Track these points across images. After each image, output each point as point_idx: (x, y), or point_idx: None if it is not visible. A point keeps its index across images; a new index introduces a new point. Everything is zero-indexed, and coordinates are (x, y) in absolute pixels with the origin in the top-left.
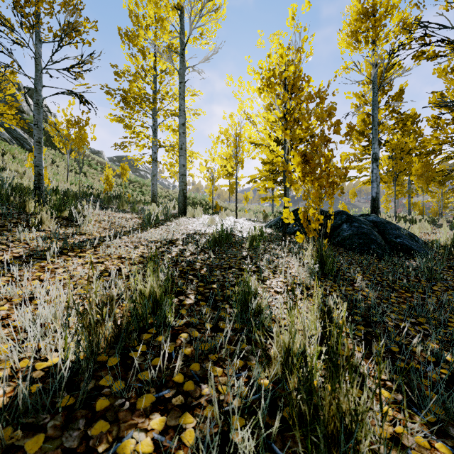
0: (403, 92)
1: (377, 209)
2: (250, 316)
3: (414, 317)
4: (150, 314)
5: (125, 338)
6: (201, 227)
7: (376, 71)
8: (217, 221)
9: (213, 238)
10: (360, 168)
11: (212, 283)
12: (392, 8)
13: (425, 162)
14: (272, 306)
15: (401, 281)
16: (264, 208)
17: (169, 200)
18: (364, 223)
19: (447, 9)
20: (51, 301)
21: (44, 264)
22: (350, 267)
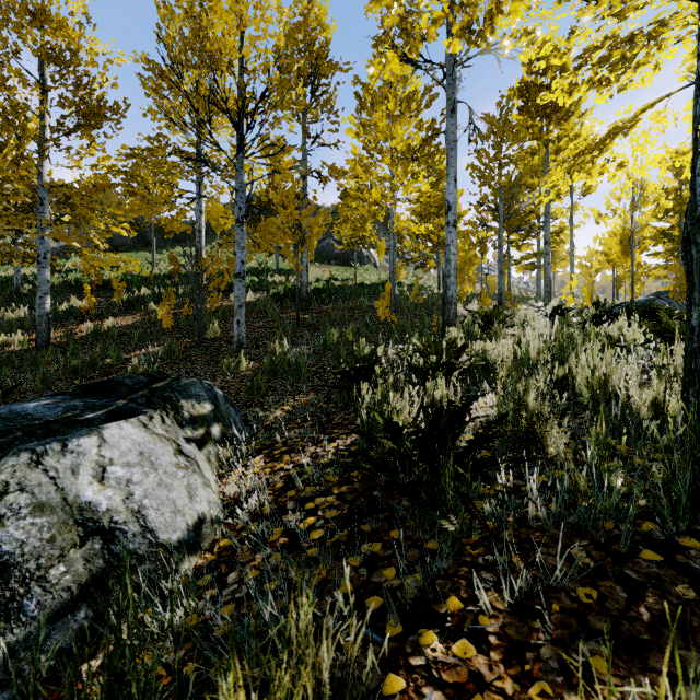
0: None
1: None
2: None
3: None
4: None
5: None
6: None
7: None
8: None
9: None
10: None
11: None
12: None
13: None
14: None
15: None
16: None
17: None
18: None
19: None
20: None
21: None
22: None
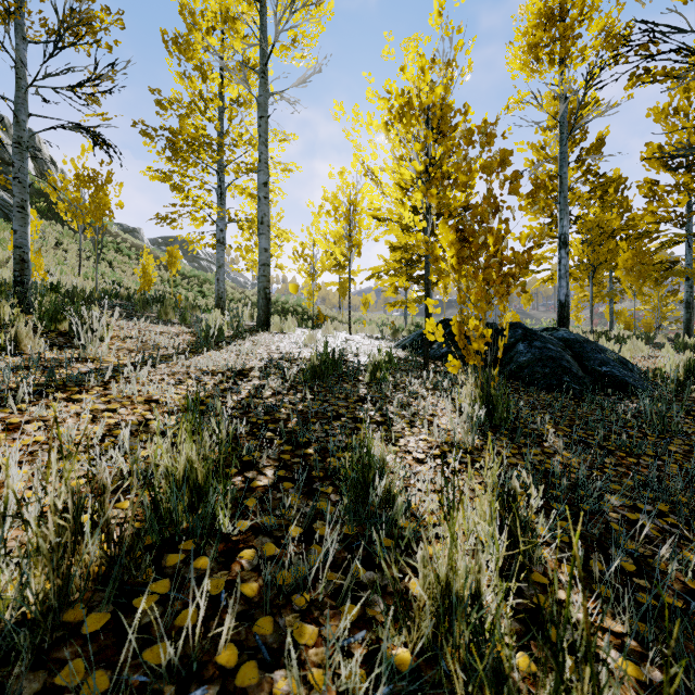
0: (603, 143)
1: (566, 320)
2: (372, 507)
3: (649, 501)
4: (185, 512)
5: (129, 567)
6: (293, 348)
7: (565, 107)
8: (319, 339)
9: (311, 367)
10: (539, 258)
11: (306, 445)
12: (590, 10)
13: (637, 248)
14: (409, 486)
15: (616, 436)
16: (394, 318)
17: (245, 306)
18: (550, 341)
19: (684, 1)
20: (1, 487)
21: (4, 415)
22: (534, 413)
